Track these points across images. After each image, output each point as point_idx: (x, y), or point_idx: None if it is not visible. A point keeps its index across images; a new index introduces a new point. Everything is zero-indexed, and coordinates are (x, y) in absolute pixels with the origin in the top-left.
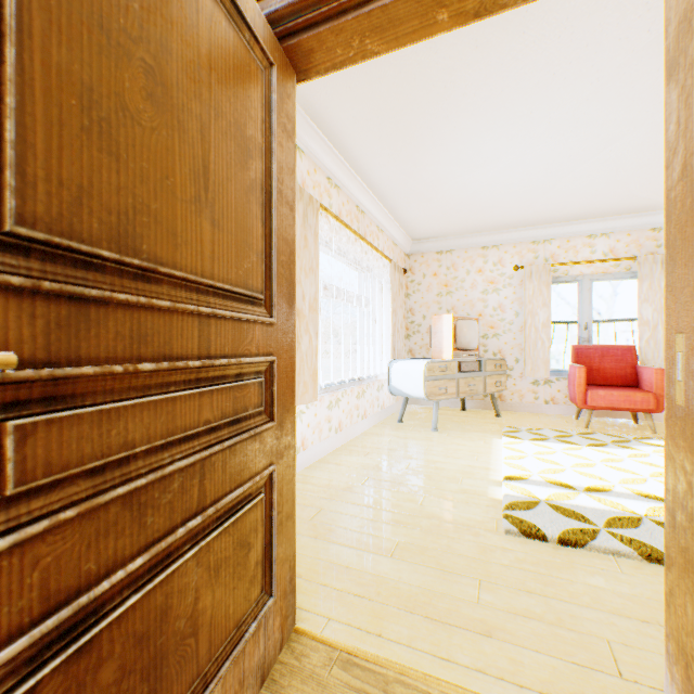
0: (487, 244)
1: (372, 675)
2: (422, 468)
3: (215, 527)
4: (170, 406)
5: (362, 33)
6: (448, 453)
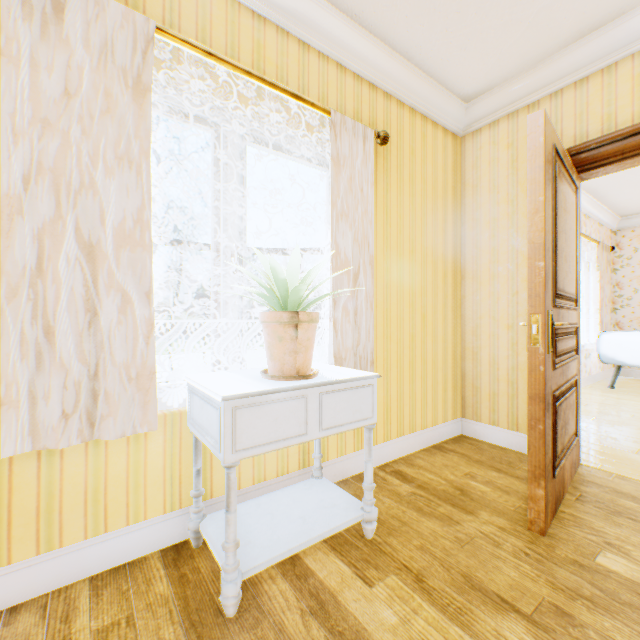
0: None
1: None
2: None
3: (567, 391)
4: (565, 340)
5: (632, 162)
6: None
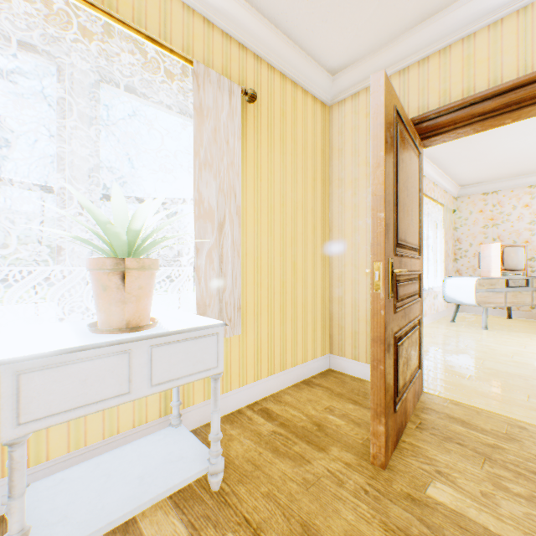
0: (534, 183)
1: (469, 408)
2: (478, 348)
3: (410, 330)
4: (408, 286)
5: (463, 132)
6: (498, 342)
